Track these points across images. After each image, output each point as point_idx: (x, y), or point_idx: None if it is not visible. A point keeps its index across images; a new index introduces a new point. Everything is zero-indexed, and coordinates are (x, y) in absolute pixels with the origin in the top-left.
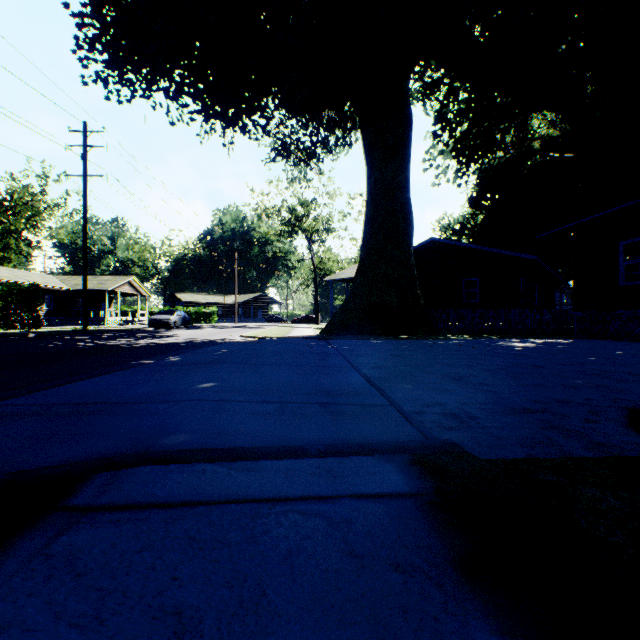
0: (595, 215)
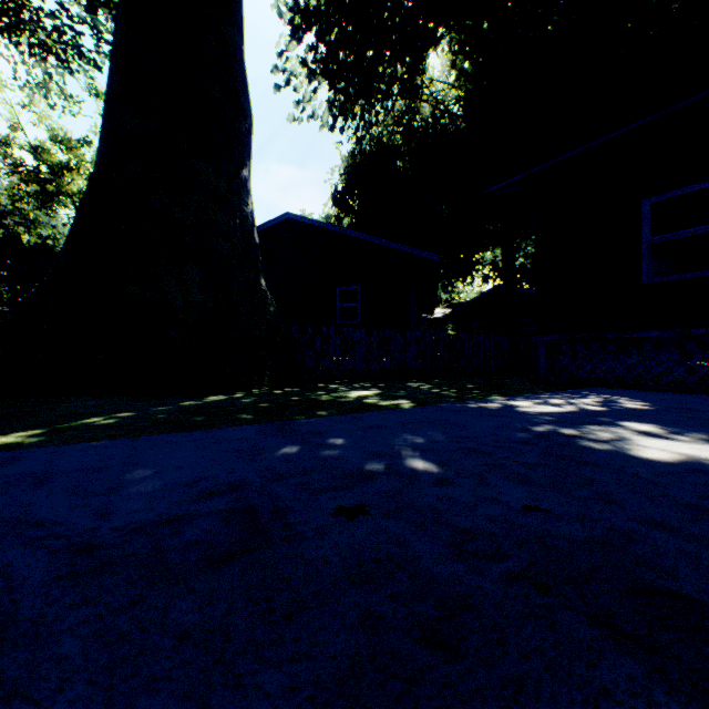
0: (636, 122)
